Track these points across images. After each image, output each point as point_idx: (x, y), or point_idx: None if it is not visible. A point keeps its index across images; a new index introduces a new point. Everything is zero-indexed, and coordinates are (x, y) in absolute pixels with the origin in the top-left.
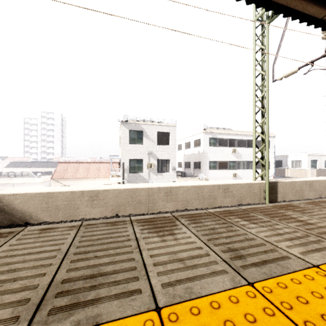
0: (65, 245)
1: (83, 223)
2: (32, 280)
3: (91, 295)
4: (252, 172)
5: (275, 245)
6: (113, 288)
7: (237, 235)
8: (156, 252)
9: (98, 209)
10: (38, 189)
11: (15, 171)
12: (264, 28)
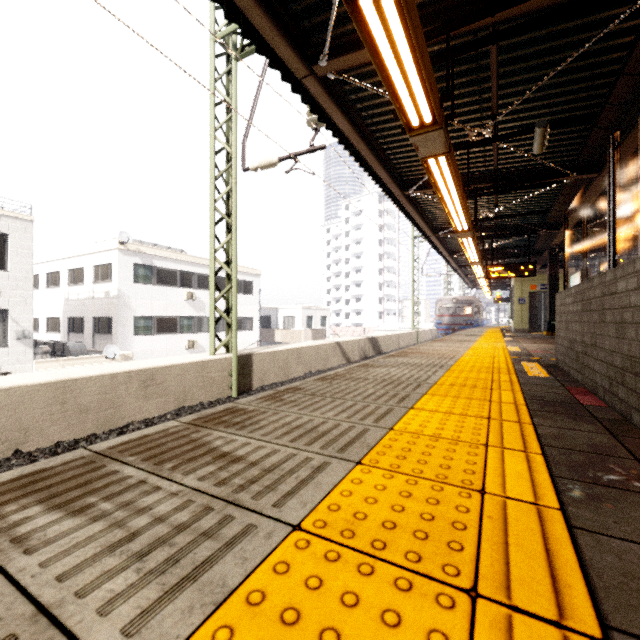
0: None
1: None
2: None
3: None
4: (210, 338)
5: (61, 620)
6: None
7: None
8: None
9: None
10: None
11: None
12: (230, 64)
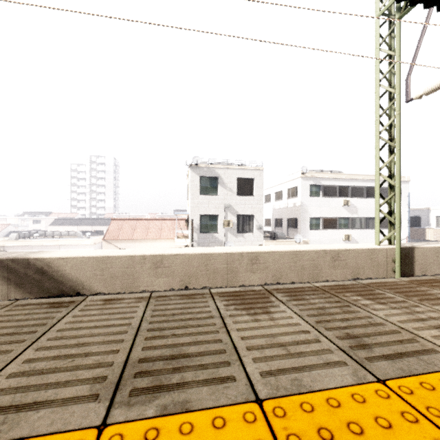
0: (136, 320)
1: (153, 295)
2: (105, 357)
3: (176, 379)
4: (375, 233)
5: (414, 333)
6: (200, 372)
7: (357, 318)
8: (248, 334)
9: (162, 279)
10: (91, 252)
11: (60, 230)
12: (393, 25)
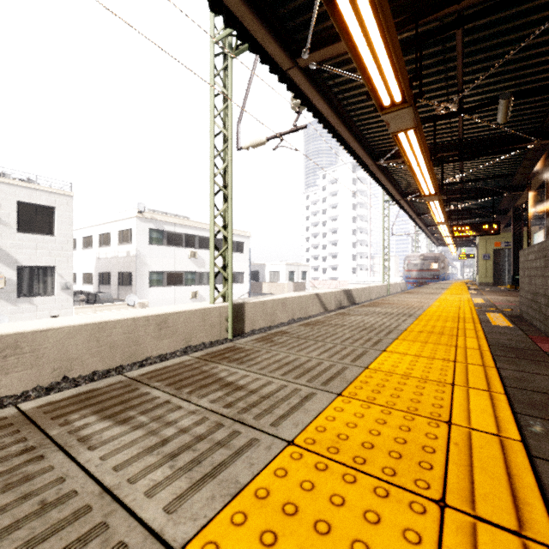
0: None
1: None
2: None
3: None
4: (210, 290)
5: (120, 498)
6: None
7: (21, 499)
8: None
9: None
10: None
11: None
12: (227, 61)
